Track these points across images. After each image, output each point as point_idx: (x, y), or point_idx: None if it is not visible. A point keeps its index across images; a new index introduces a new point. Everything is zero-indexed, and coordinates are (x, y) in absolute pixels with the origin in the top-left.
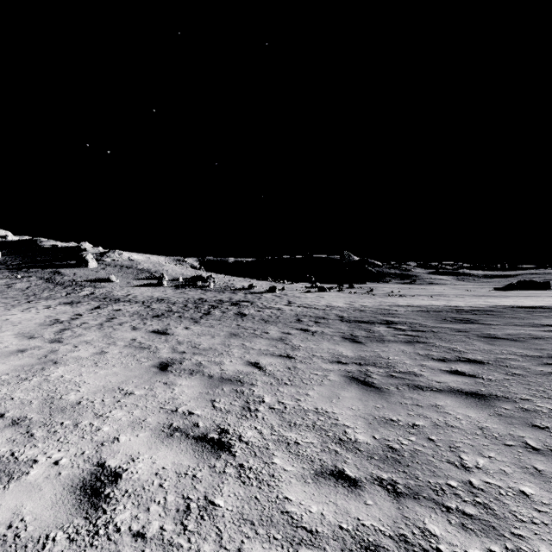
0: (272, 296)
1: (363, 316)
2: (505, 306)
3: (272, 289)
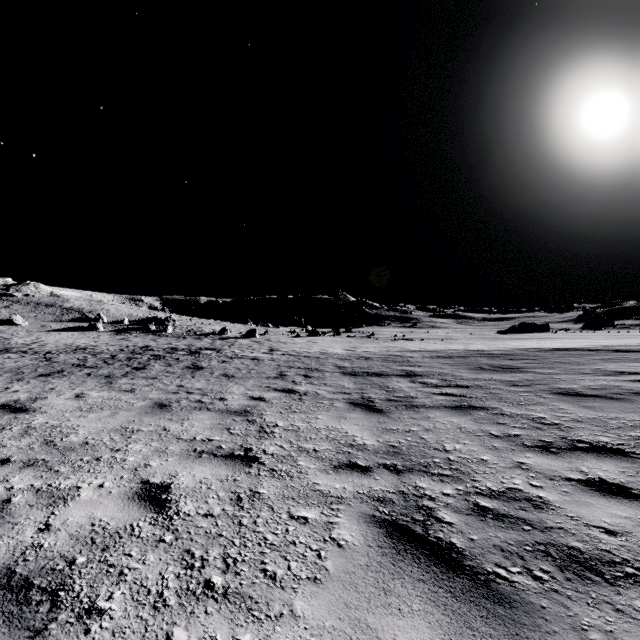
0: (249, 341)
1: (371, 365)
2: (537, 349)
3: (250, 333)
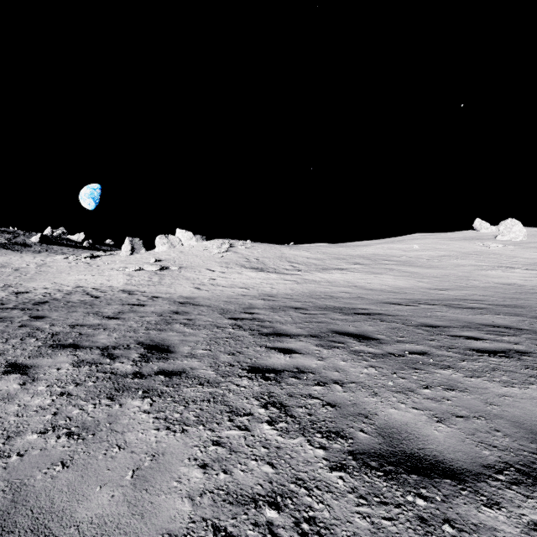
0: None
1: None
2: None
3: None
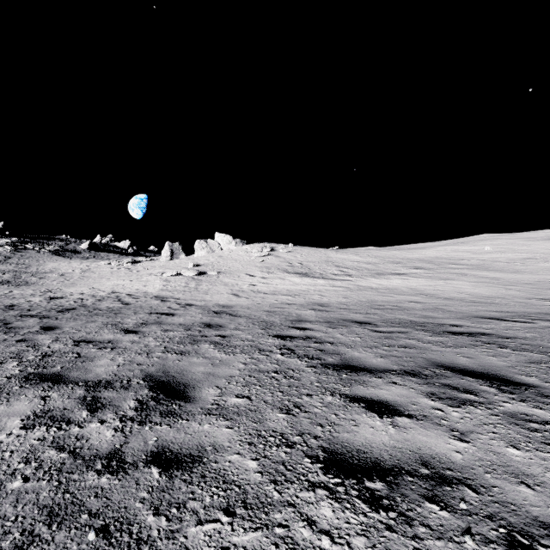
0: None
1: None
2: None
3: None
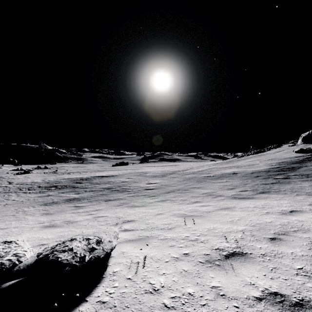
0: None
1: (48, 185)
2: (95, 176)
3: None
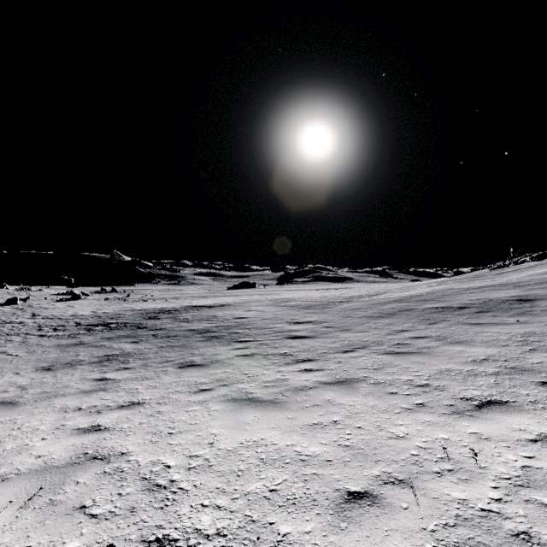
0: (12, 309)
1: (96, 321)
2: (189, 306)
3: (11, 301)
